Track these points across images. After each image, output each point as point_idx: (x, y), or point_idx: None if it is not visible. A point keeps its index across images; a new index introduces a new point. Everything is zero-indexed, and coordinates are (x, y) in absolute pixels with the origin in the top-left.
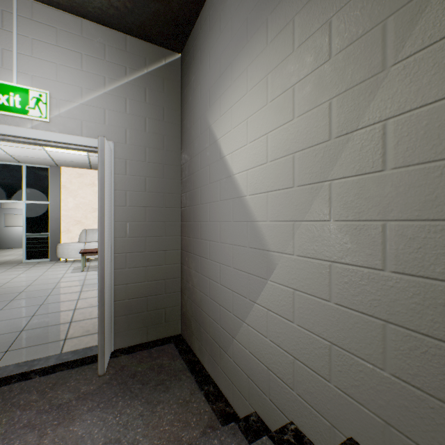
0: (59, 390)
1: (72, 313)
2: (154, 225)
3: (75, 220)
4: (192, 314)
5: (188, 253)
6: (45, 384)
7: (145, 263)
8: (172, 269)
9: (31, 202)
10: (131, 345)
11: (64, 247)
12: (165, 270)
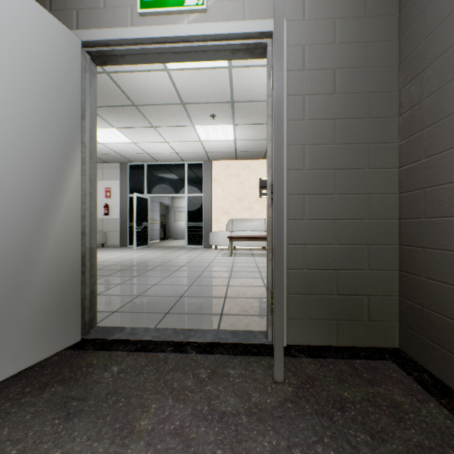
0: (219, 384)
1: (225, 289)
2: (349, 150)
3: (222, 210)
4: (451, 313)
5: (432, 188)
6: (202, 367)
7: (333, 214)
8: (380, 228)
9: (190, 195)
10: (311, 345)
11: (214, 234)
12: (367, 228)
